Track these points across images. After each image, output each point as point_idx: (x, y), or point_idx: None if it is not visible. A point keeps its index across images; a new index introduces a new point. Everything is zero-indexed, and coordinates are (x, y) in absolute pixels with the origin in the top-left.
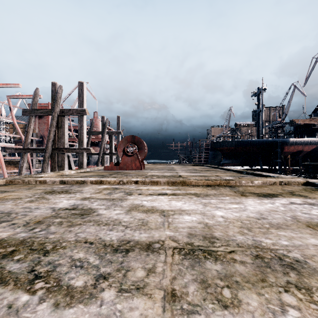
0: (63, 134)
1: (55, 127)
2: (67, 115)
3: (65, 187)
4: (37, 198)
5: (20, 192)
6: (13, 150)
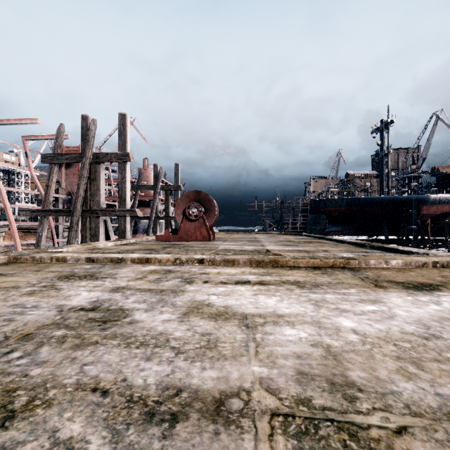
0: (98, 189)
1: (87, 180)
2: (104, 162)
3: (92, 267)
4: (42, 287)
5: (22, 276)
6: (29, 213)
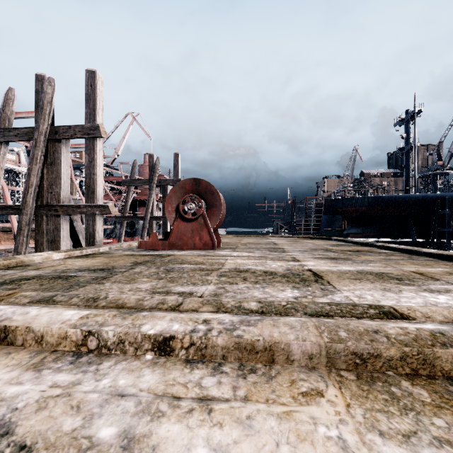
0: (58, 177)
1: (43, 164)
2: (65, 139)
3: None
4: None
5: None
6: None
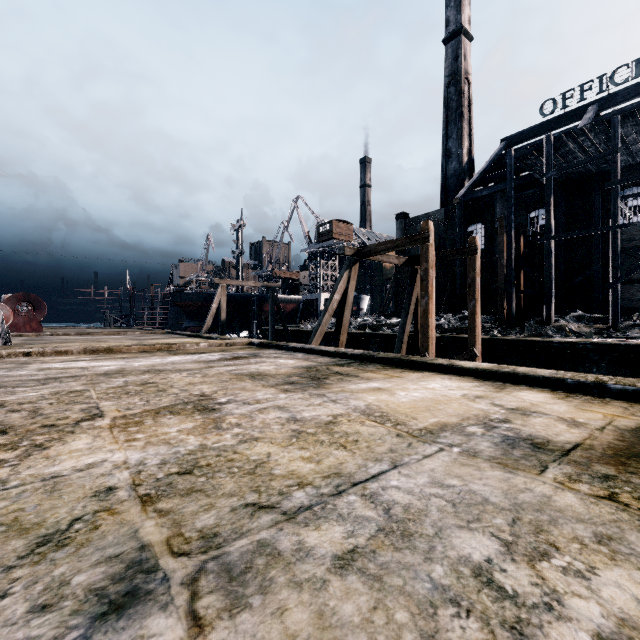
0: None
1: None
2: None
3: None
4: None
5: None
6: None
